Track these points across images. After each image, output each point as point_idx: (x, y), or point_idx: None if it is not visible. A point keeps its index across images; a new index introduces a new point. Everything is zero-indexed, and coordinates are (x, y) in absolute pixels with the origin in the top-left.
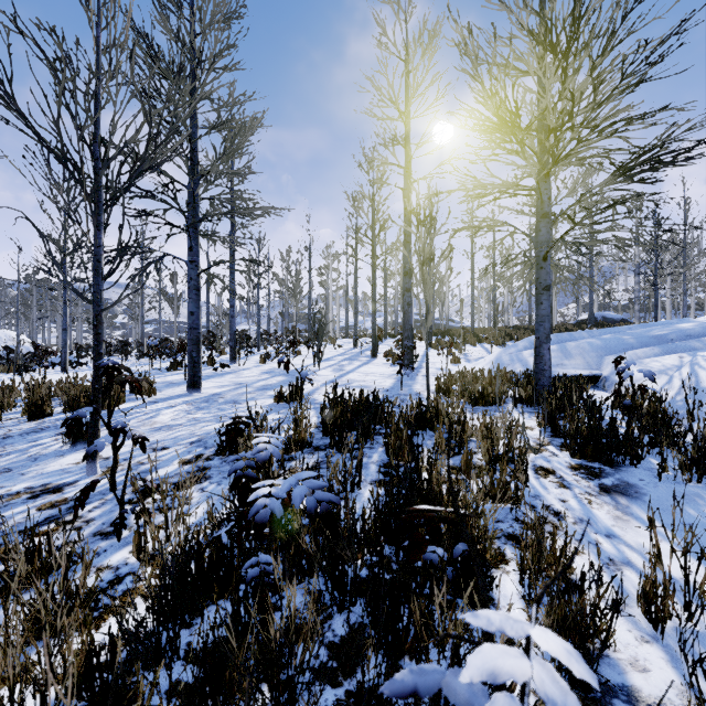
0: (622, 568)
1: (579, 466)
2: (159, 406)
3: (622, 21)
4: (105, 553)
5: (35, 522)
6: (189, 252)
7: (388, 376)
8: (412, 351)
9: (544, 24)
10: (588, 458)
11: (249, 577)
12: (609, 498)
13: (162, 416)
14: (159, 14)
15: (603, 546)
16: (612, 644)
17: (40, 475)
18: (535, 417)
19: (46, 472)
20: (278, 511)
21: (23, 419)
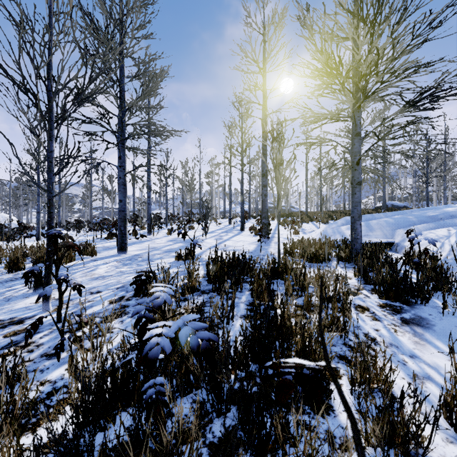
0: (425, 382)
1: (385, 304)
2: (98, 263)
3: (412, 0)
4: (47, 370)
5: (1, 346)
6: (118, 159)
7: (252, 243)
8: (267, 226)
9: (357, 4)
10: (391, 299)
11: (147, 396)
12: (409, 327)
13: (99, 269)
14: (98, 0)
15: (409, 364)
16: (425, 445)
17: (9, 311)
18: (352, 270)
19: (14, 309)
20: (167, 348)
21: (5, 272)
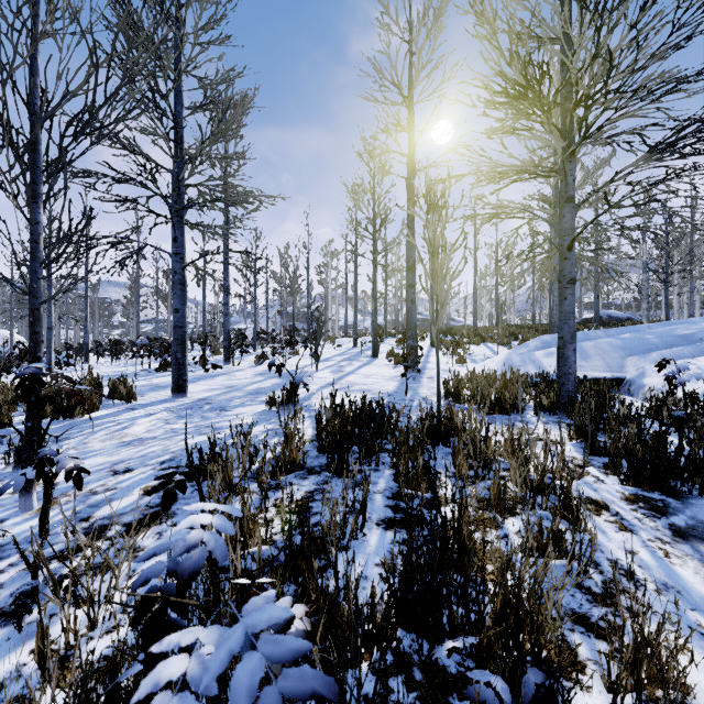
0: None
1: (635, 496)
2: (136, 414)
3: None
4: None
5: None
6: (173, 243)
7: (391, 378)
8: (415, 351)
9: None
10: (643, 485)
11: None
12: (689, 546)
13: (136, 426)
14: None
15: None
16: None
17: None
18: (562, 428)
19: None
20: None
21: None
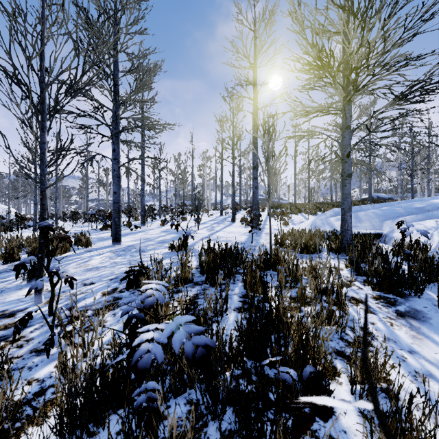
0: (427, 380)
1: (379, 296)
2: (92, 254)
3: None
4: (36, 367)
5: None
6: (113, 152)
7: (243, 234)
8: (258, 217)
9: None
10: (384, 291)
11: (138, 403)
12: (404, 321)
13: (93, 260)
14: None
15: (409, 361)
16: None
17: (1, 304)
18: (342, 261)
19: (7, 301)
20: (159, 356)
21: (0, 263)
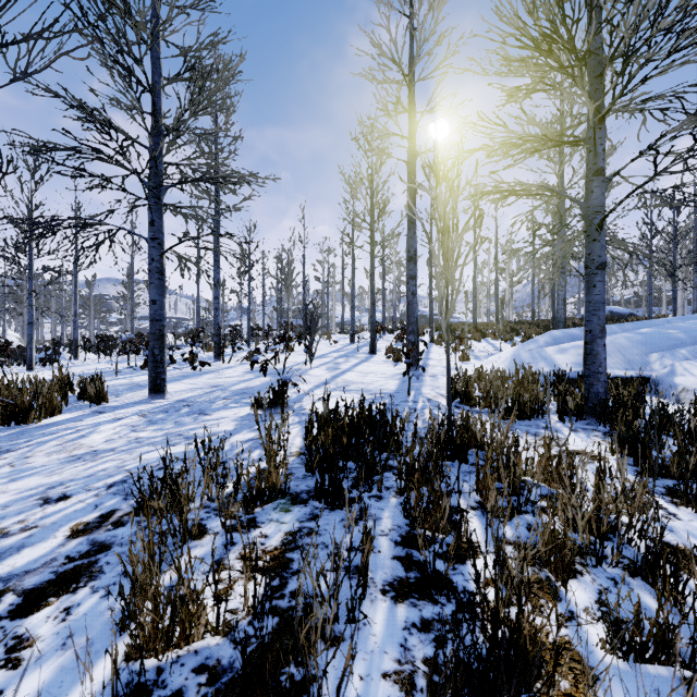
0: None
1: None
2: (101, 418)
3: None
4: None
5: None
6: (150, 226)
7: (391, 377)
8: (417, 347)
9: None
10: None
11: None
12: None
13: (96, 435)
14: None
15: None
16: None
17: None
18: (596, 437)
19: None
20: None
21: None
